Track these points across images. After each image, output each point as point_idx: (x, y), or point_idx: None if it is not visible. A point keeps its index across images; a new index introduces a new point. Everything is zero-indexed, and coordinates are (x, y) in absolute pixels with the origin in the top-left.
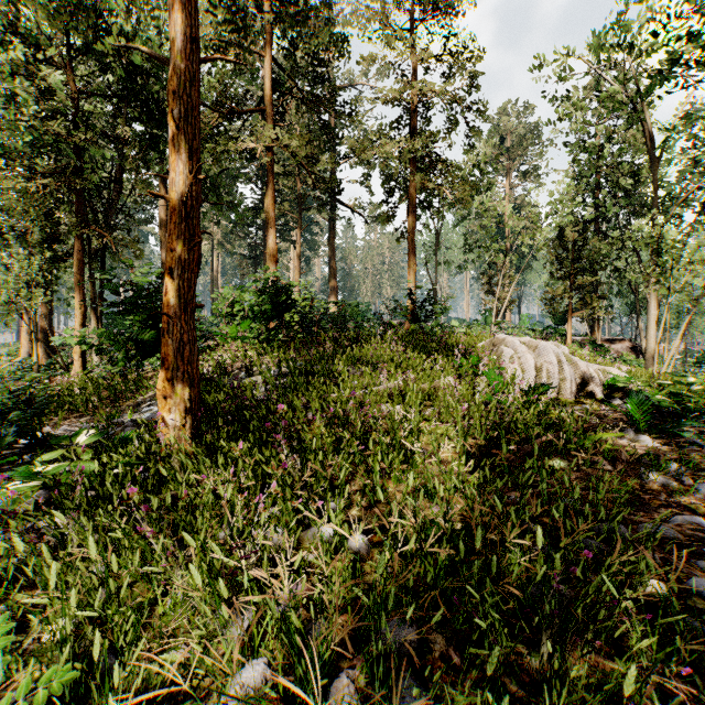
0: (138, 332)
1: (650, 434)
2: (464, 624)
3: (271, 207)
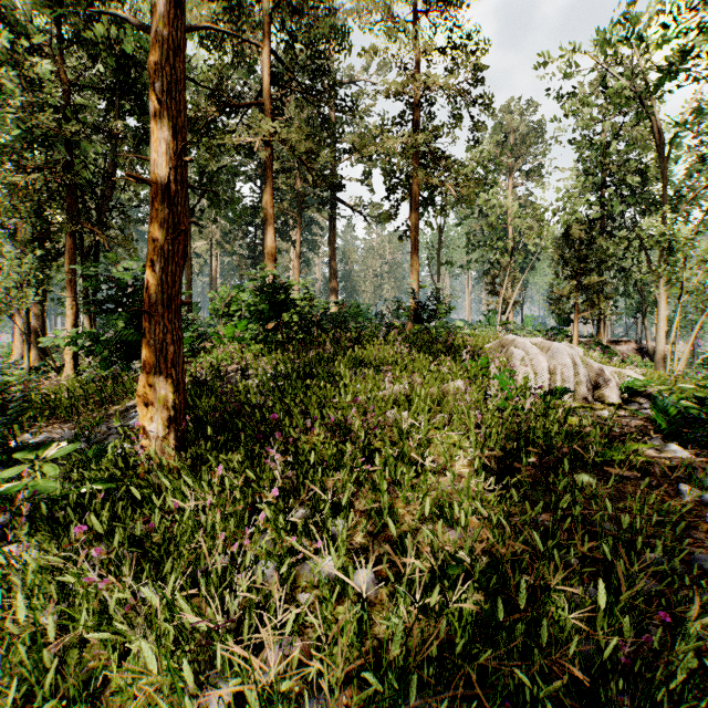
0: (121, 332)
1: (679, 443)
2: (501, 700)
3: (270, 204)
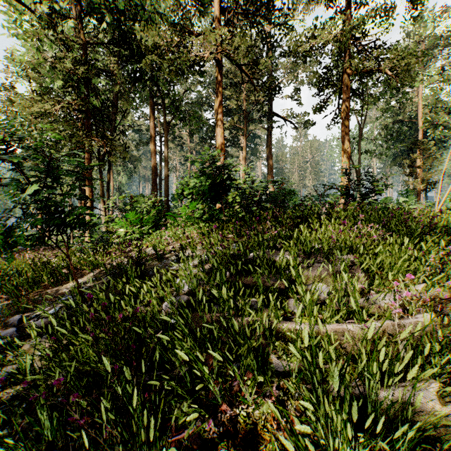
0: None
1: None
2: None
3: (219, 109)
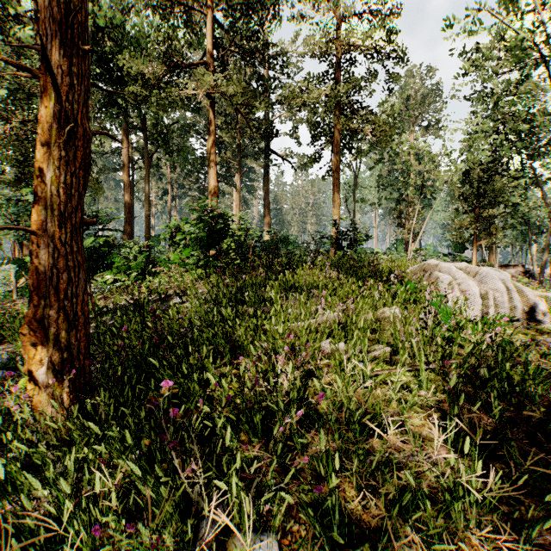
0: None
1: None
2: None
3: (212, 149)
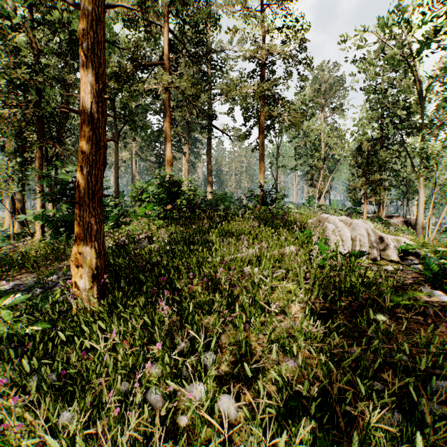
0: (64, 214)
1: (441, 290)
2: None
3: (168, 128)
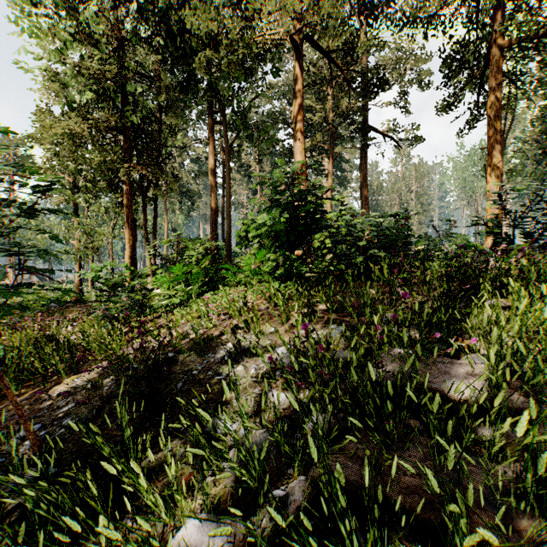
0: None
1: None
2: None
3: (299, 116)
